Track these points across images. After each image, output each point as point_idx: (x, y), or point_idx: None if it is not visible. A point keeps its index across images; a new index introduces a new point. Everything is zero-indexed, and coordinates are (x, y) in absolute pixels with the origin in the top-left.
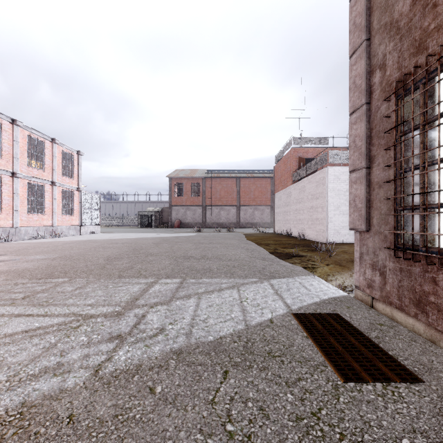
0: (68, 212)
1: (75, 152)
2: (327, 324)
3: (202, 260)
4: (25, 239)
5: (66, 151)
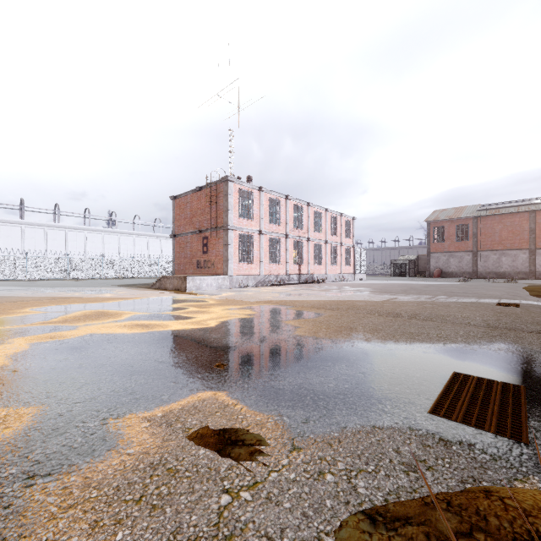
0: (346, 263)
1: (351, 219)
2: (508, 304)
3: (463, 293)
4: (329, 282)
5: (347, 220)
